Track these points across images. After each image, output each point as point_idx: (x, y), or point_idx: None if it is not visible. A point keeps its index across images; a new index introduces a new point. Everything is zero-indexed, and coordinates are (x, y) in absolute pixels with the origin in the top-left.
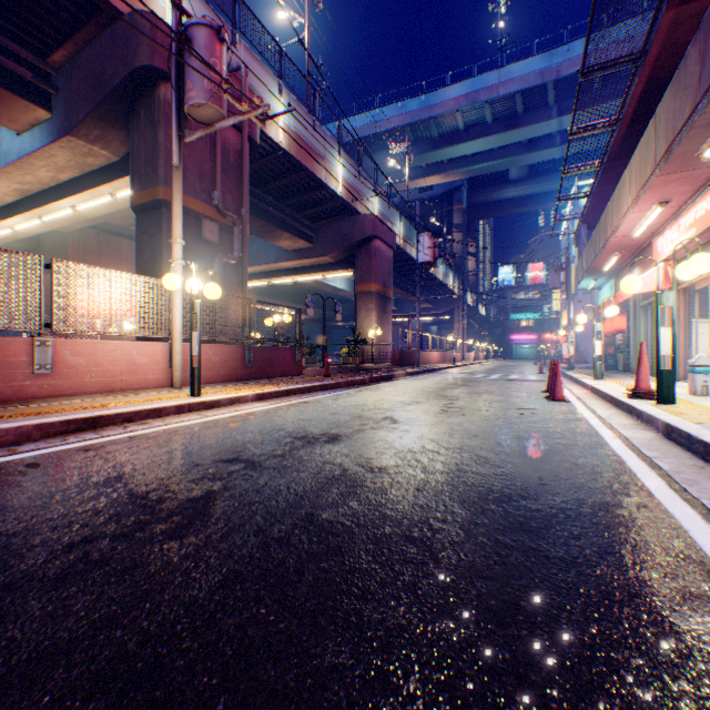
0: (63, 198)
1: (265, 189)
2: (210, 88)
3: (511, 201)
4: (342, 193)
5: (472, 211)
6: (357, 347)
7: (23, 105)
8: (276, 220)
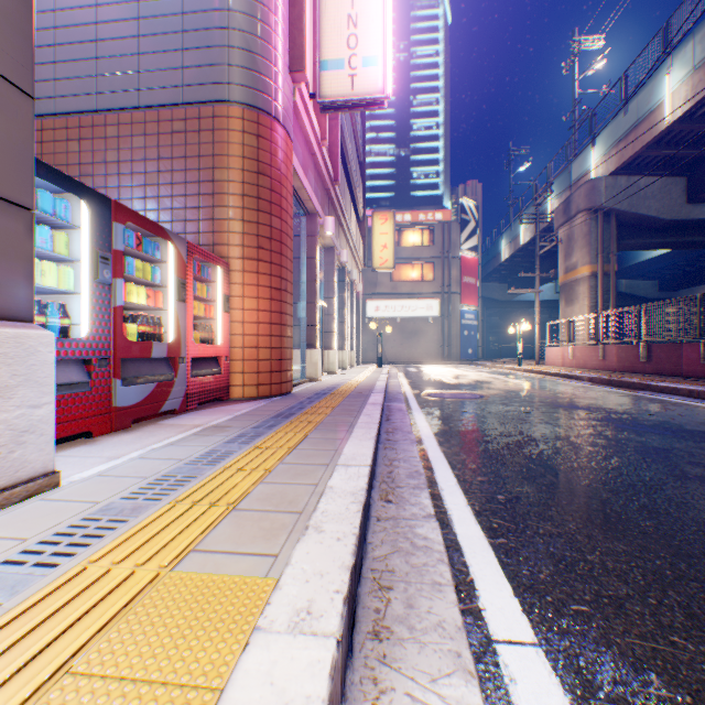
0: None
1: None
2: None
3: None
4: None
5: None
6: None
7: None
8: None
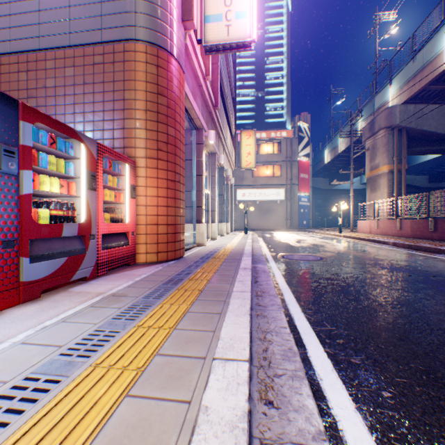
0: None
1: None
2: None
3: None
4: None
5: None
6: None
7: None
8: None
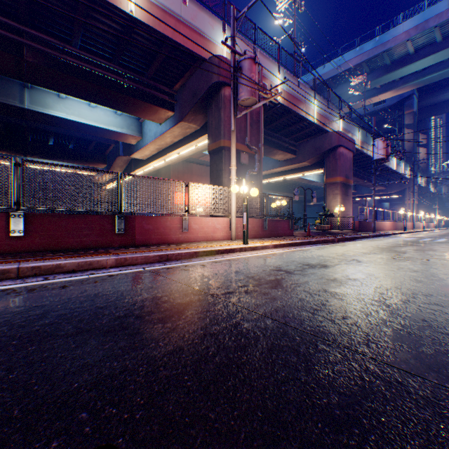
0: (175, 150)
1: (268, 127)
2: (250, 89)
3: None
4: (315, 121)
5: (421, 112)
6: (326, 219)
7: (164, 112)
8: (274, 144)
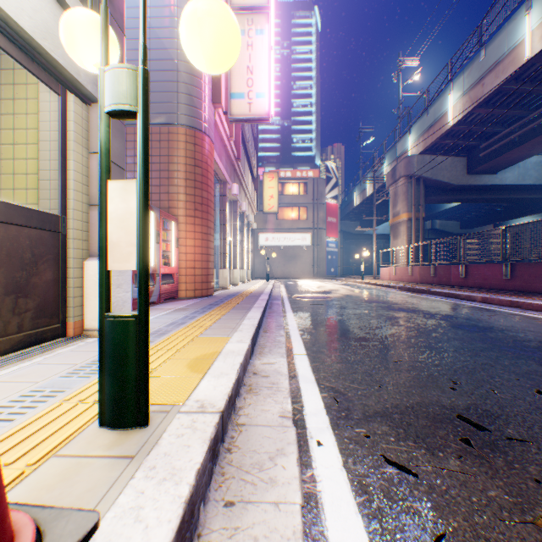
0: None
1: None
2: None
3: None
4: None
5: None
6: None
7: None
8: None
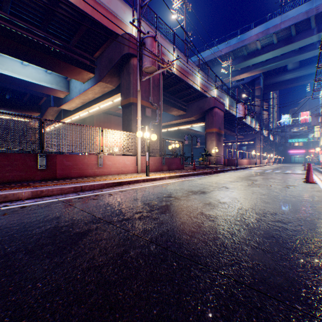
0: (96, 103)
1: (166, 91)
2: (151, 60)
3: (289, 80)
4: (199, 89)
5: (265, 88)
6: (206, 157)
7: (86, 73)
8: (171, 103)
